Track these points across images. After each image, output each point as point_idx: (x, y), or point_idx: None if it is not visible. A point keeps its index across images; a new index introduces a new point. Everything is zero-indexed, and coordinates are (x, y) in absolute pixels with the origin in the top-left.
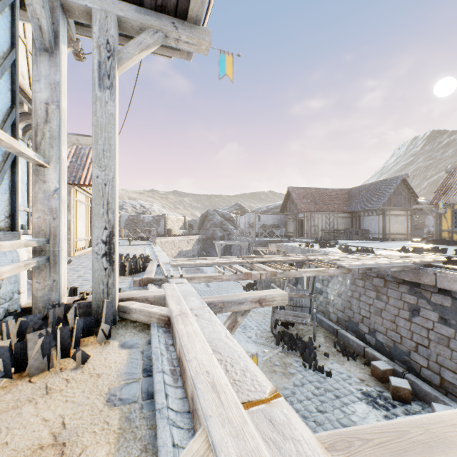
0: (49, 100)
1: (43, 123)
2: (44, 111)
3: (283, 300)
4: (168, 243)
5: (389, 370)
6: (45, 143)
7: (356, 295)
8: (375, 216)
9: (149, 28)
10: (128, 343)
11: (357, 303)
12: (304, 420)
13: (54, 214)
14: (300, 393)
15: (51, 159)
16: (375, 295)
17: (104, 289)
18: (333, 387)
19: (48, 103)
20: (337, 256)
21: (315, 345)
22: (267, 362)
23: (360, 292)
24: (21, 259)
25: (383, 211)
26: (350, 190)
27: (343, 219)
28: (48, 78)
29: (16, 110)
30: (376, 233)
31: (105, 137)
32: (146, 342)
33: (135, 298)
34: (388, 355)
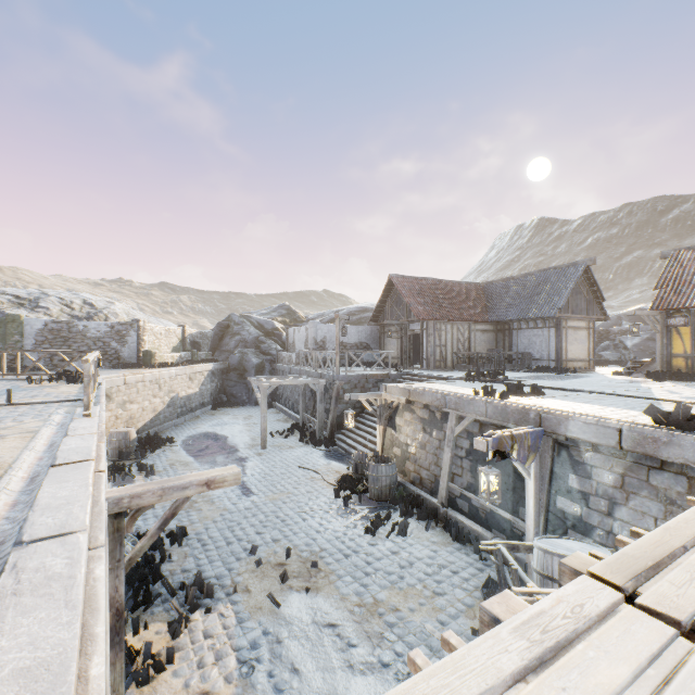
0: None
1: None
2: None
3: None
4: (145, 384)
5: None
6: None
7: None
8: (541, 329)
9: None
10: None
11: None
12: None
13: None
14: None
15: None
16: None
17: None
18: None
19: None
20: None
21: None
22: None
23: None
24: None
25: (558, 320)
26: (487, 285)
27: (484, 334)
28: None
29: None
30: (544, 358)
31: None
32: None
33: None
34: None
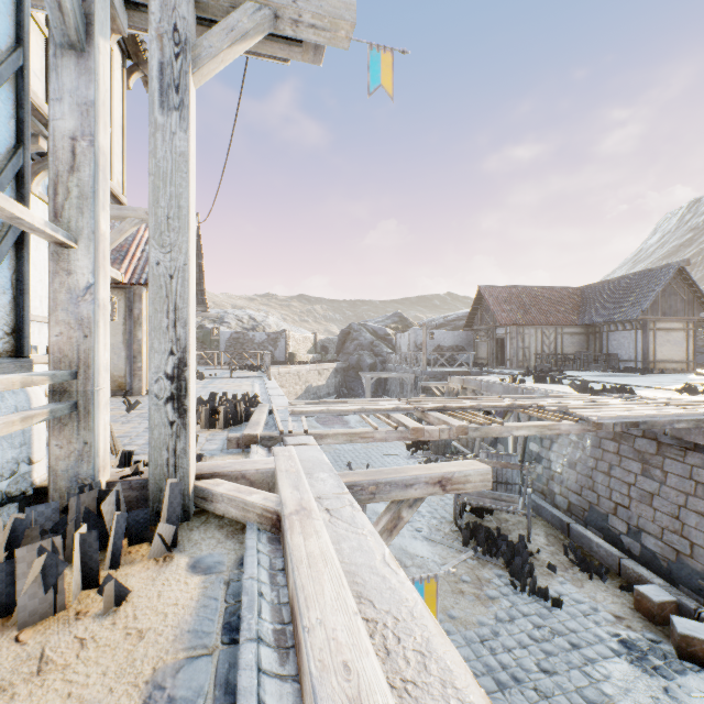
0: (77, 132)
1: (67, 172)
2: (69, 152)
3: (484, 482)
4: (290, 375)
5: (670, 604)
6: (70, 206)
7: (603, 467)
8: (629, 331)
9: (247, 3)
10: (204, 561)
11: (605, 481)
12: (517, 685)
13: (86, 329)
14: (507, 635)
15: (80, 234)
16: (640, 469)
17: (169, 459)
18: (565, 627)
19: (76, 138)
20: (571, 400)
21: (530, 548)
22: (448, 575)
23: (612, 462)
24: (33, 405)
25: (644, 322)
26: (584, 289)
27: (573, 337)
28: (76, 95)
29: (24, 152)
30: (631, 359)
31: (171, 194)
32: (235, 561)
33: (223, 473)
34: (666, 576)
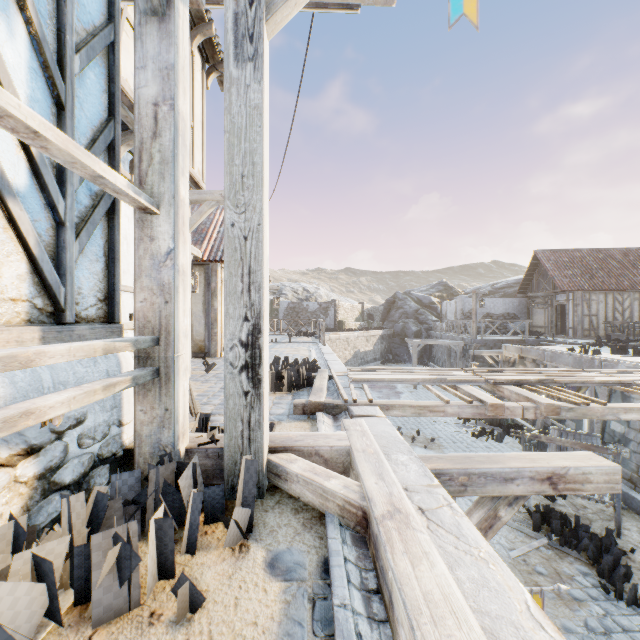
0: (159, 98)
1: (150, 138)
2: (152, 118)
3: (610, 484)
4: (340, 341)
5: None
6: (153, 172)
7: None
8: None
9: None
10: (282, 558)
11: None
12: None
13: (166, 294)
14: None
15: (161, 199)
16: None
17: (243, 431)
18: None
19: (158, 104)
20: None
21: (620, 545)
22: (519, 562)
23: None
24: (123, 369)
25: None
26: None
27: None
28: (158, 61)
29: (114, 125)
30: None
31: (245, 151)
32: (317, 564)
33: (296, 448)
34: None
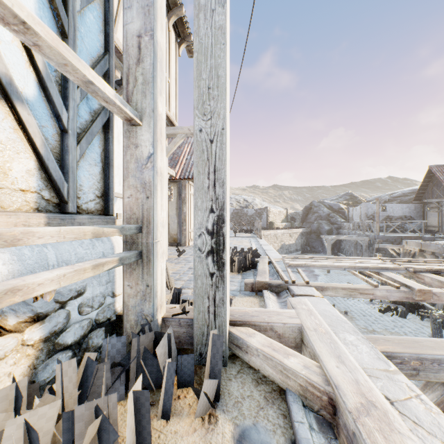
0: (142, 30)
1: (134, 64)
2: (136, 48)
3: None
4: (271, 236)
5: None
6: (137, 92)
7: None
8: None
9: None
10: (249, 436)
11: None
12: None
13: (147, 191)
14: None
15: (143, 113)
16: None
17: (209, 307)
18: None
19: (141, 36)
20: None
21: None
22: None
23: None
24: (116, 252)
25: None
26: None
27: None
28: (141, 0)
29: (109, 58)
30: None
31: (210, 66)
32: None
33: (253, 322)
34: None
